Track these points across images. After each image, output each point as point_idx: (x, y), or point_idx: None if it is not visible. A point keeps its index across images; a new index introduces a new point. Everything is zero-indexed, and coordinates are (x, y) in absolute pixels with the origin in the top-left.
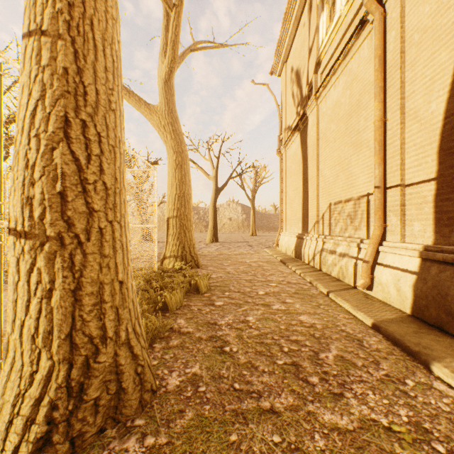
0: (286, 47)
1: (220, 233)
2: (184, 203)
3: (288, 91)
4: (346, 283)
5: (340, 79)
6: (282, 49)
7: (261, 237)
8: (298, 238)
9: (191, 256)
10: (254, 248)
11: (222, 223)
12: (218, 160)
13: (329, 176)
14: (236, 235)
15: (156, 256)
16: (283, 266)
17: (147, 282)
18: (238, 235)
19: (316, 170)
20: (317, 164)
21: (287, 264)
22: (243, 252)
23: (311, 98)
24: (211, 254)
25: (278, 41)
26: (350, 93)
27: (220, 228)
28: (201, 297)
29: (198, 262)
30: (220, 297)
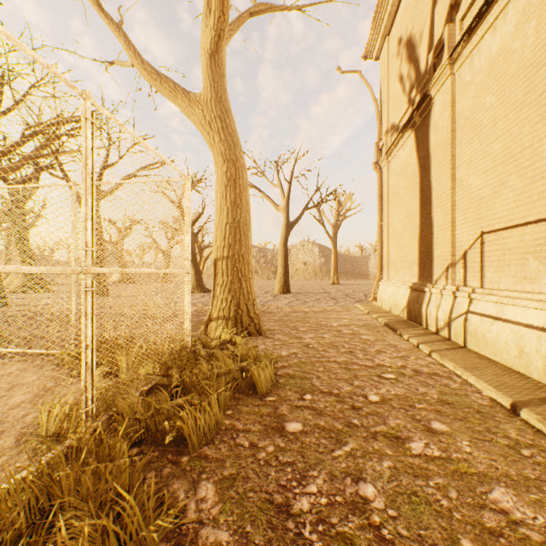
0: (389, 9)
1: (292, 280)
2: (239, 238)
3: (392, 76)
4: (540, 382)
5: (508, 10)
6: (384, 14)
7: (345, 286)
8: (413, 290)
9: (250, 317)
10: (339, 302)
11: (294, 269)
12: (289, 185)
13: (480, 186)
14: (313, 283)
15: (188, 321)
16: (393, 334)
17: (166, 370)
18: (315, 284)
19: (451, 181)
20: (452, 171)
21: (400, 331)
22: (325, 308)
23: (443, 64)
24: (280, 311)
25: (377, 2)
26: (537, 24)
27: (292, 275)
28: (260, 406)
29: (260, 326)
30: (295, 407)
